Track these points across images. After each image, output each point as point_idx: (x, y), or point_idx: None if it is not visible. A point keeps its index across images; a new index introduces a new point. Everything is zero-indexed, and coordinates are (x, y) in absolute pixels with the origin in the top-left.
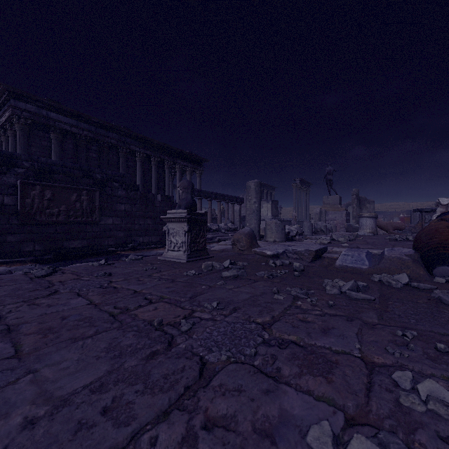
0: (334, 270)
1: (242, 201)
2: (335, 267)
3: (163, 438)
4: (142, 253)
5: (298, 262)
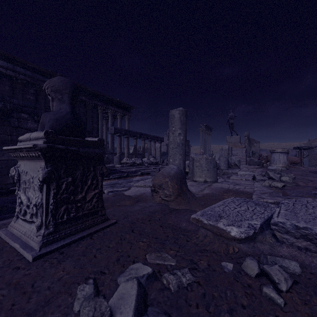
0: None
1: (162, 140)
2: None
3: None
4: None
5: None
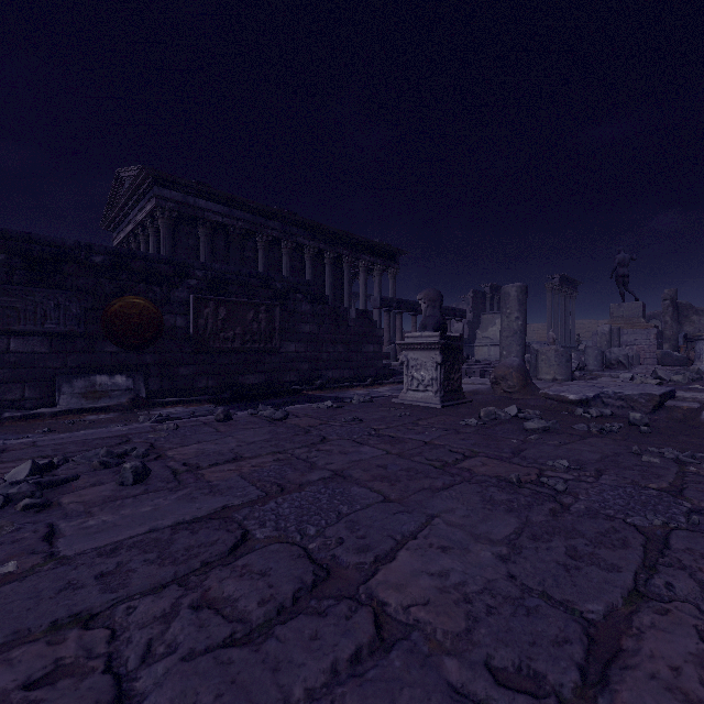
0: (702, 426)
1: (463, 315)
2: (702, 422)
3: (677, 586)
4: (335, 394)
5: (637, 412)
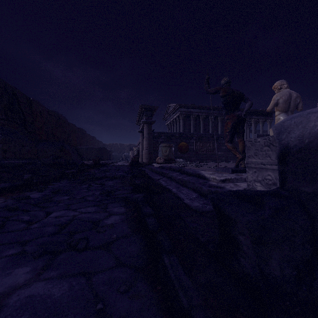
0: None
1: None
2: None
3: None
4: None
5: None
